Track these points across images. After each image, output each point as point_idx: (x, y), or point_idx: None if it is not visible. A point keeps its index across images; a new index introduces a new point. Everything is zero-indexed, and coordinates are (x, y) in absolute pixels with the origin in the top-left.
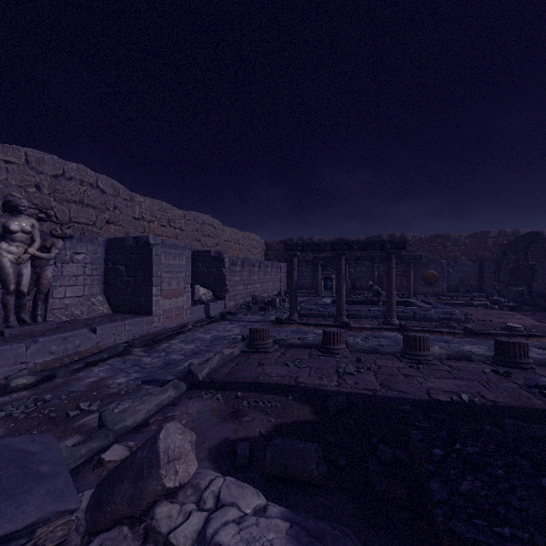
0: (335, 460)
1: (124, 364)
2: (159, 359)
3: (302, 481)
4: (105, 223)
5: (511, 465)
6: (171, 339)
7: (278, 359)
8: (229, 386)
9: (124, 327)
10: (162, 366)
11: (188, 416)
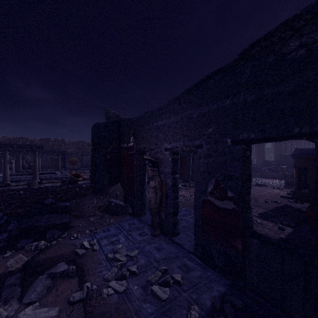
0: None
1: None
2: None
3: None
4: None
5: None
6: None
7: None
8: None
9: None
10: None
11: None
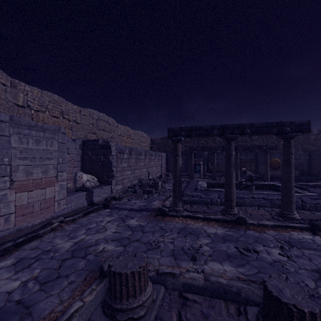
0: None
1: None
2: None
3: None
4: None
5: None
6: (6, 257)
7: None
8: None
9: None
10: None
11: None
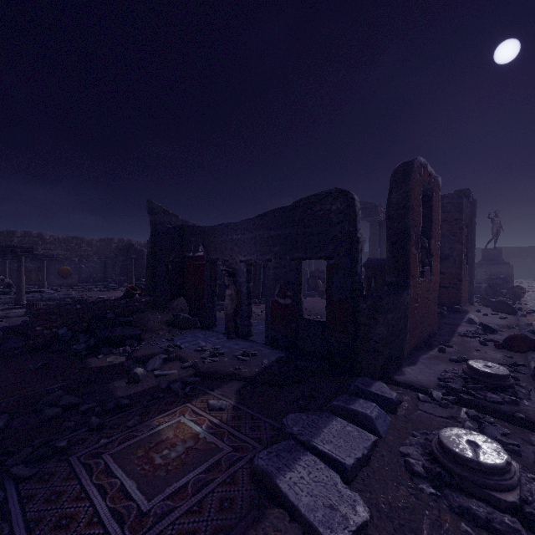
0: None
1: None
2: None
3: None
4: None
5: None
6: None
7: None
8: None
9: None
10: None
11: None
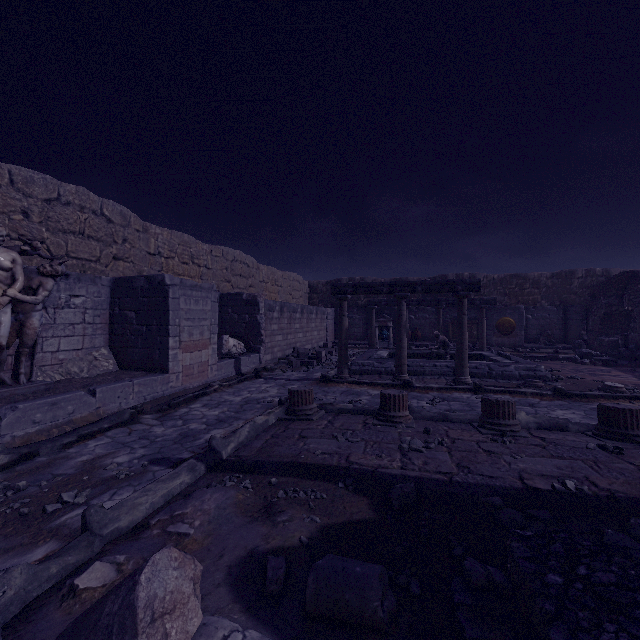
0: (405, 584)
1: (129, 437)
2: (174, 429)
3: (360, 624)
4: (112, 260)
5: None
6: (192, 403)
7: (324, 430)
8: (260, 468)
9: (132, 388)
10: (177, 439)
11: (203, 515)
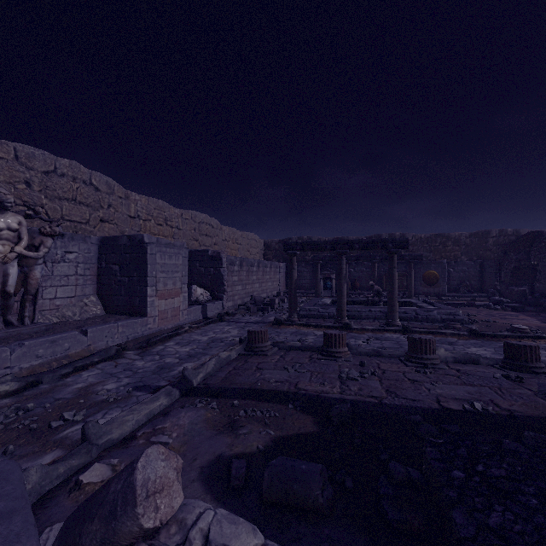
0: (341, 480)
1: (115, 368)
2: (152, 363)
3: (305, 509)
4: (99, 222)
5: (545, 492)
6: (167, 342)
7: (277, 363)
8: (225, 393)
9: (117, 329)
10: (155, 370)
11: (179, 428)
